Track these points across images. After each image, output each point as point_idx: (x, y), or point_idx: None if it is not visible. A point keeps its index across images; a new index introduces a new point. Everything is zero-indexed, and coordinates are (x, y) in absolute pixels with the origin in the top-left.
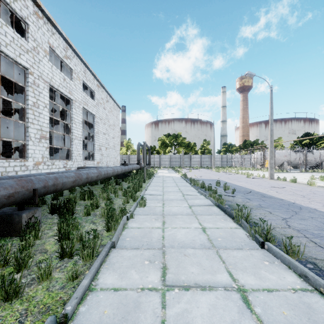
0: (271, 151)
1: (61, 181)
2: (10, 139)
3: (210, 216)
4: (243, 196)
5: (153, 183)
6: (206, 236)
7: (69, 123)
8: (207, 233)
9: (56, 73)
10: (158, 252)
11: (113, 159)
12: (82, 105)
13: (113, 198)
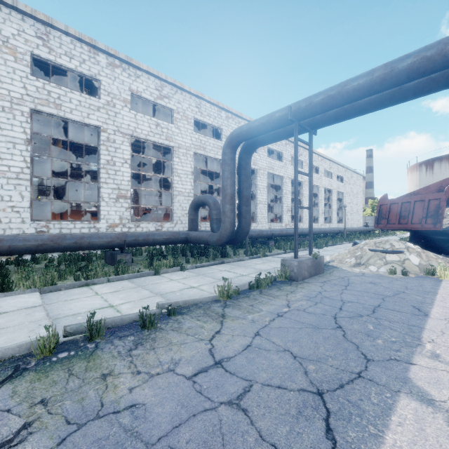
0: None
1: (343, 229)
2: (315, 215)
3: None
4: None
5: (386, 237)
6: None
7: (330, 203)
8: None
9: (326, 180)
10: None
11: (356, 222)
12: (336, 189)
13: None
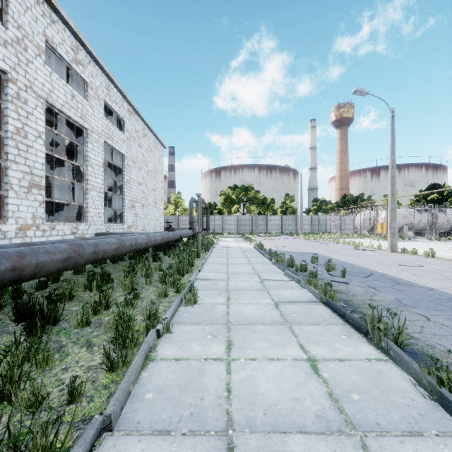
0: (393, 209)
1: (32, 260)
2: None
3: (318, 328)
4: (361, 281)
5: (212, 257)
6: (323, 385)
7: (82, 165)
8: (323, 375)
9: (59, 85)
10: (215, 450)
11: (154, 221)
12: (103, 138)
13: (142, 286)
